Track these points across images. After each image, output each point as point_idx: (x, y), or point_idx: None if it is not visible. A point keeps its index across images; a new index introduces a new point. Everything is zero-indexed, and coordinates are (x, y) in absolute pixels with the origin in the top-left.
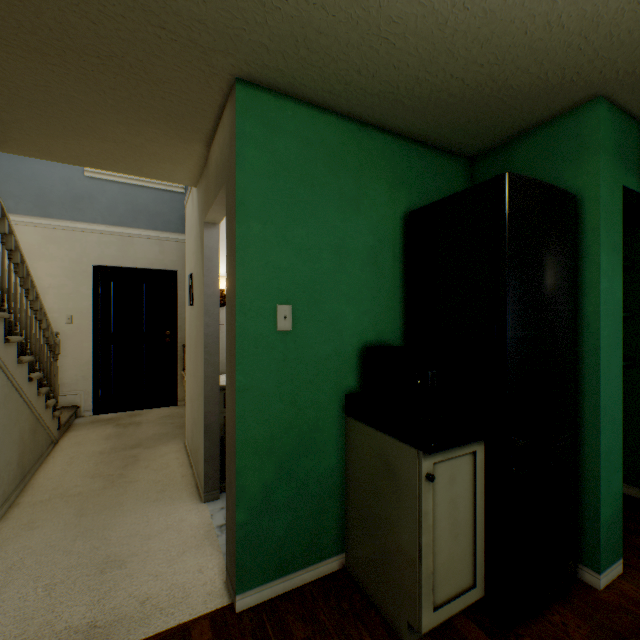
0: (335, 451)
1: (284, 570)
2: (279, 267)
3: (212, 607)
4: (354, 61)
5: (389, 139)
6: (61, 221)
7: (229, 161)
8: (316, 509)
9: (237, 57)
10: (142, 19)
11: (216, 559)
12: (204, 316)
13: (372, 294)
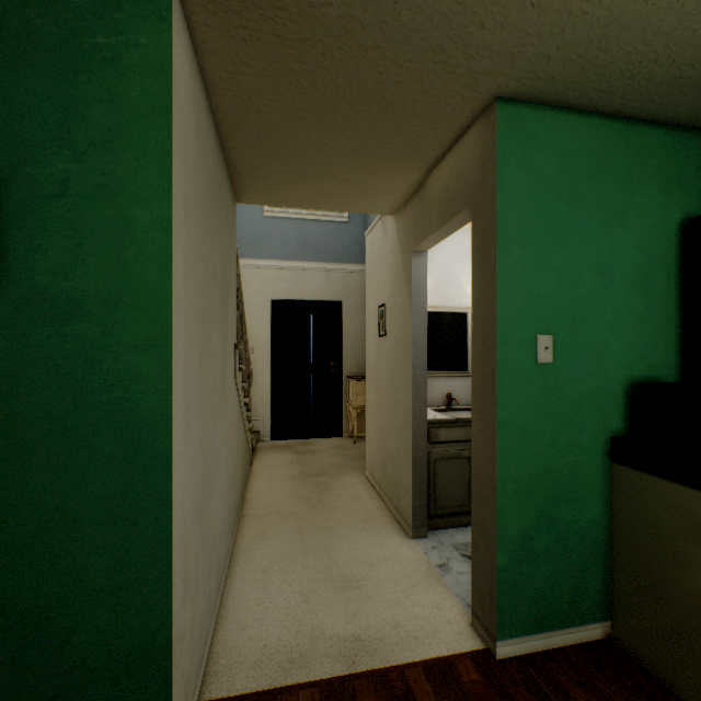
0: (597, 502)
1: (543, 625)
2: (538, 294)
3: (467, 647)
4: (654, 50)
5: (661, 133)
6: (245, 260)
7: (478, 185)
8: (576, 565)
9: (508, 75)
10: (427, 59)
11: (450, 599)
12: (411, 347)
13: (640, 321)
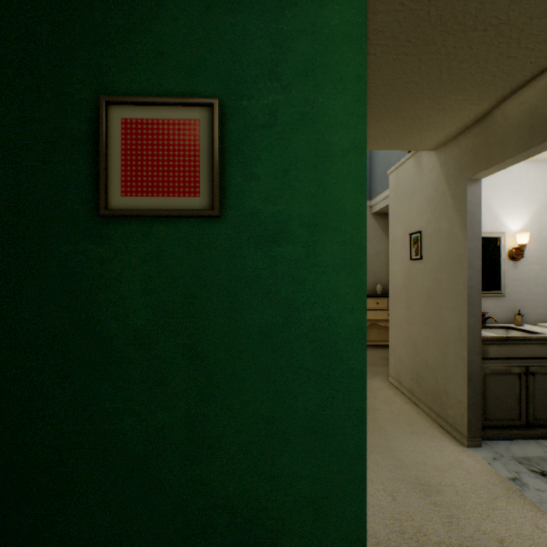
0: None
1: None
2: None
3: None
4: None
5: None
6: None
7: None
8: None
9: None
10: None
11: (545, 519)
12: (466, 269)
13: None
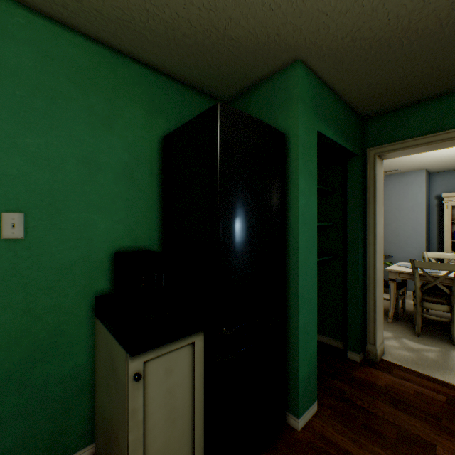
0: (83, 350)
1: None
2: (6, 174)
3: None
4: None
5: (147, 71)
6: None
7: None
8: (59, 410)
9: None
10: None
11: None
12: None
13: (128, 205)
